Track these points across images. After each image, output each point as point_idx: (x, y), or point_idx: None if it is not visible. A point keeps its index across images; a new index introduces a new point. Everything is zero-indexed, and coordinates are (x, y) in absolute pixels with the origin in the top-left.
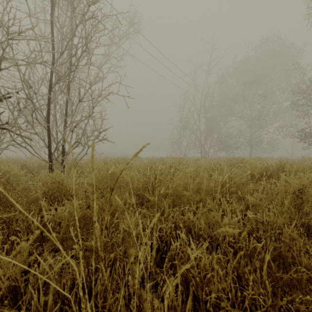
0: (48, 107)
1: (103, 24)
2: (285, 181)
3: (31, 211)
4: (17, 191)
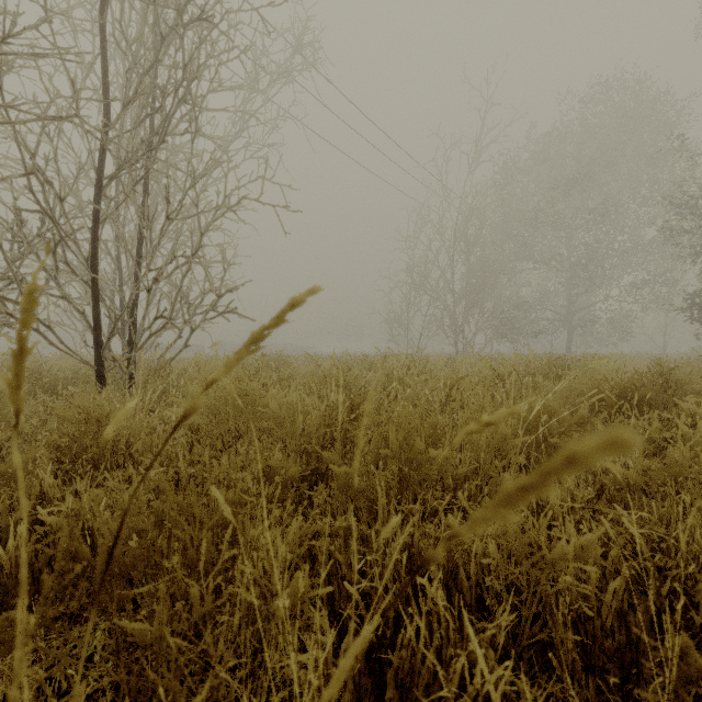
0: (92, 234)
1: (227, 36)
2: (687, 415)
3: (6, 505)
4: (3, 441)
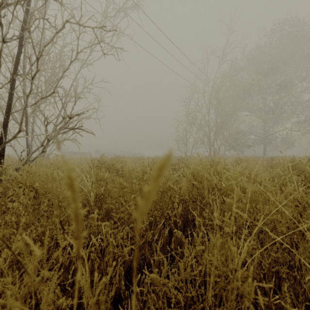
0: None
1: None
2: None
3: None
4: None
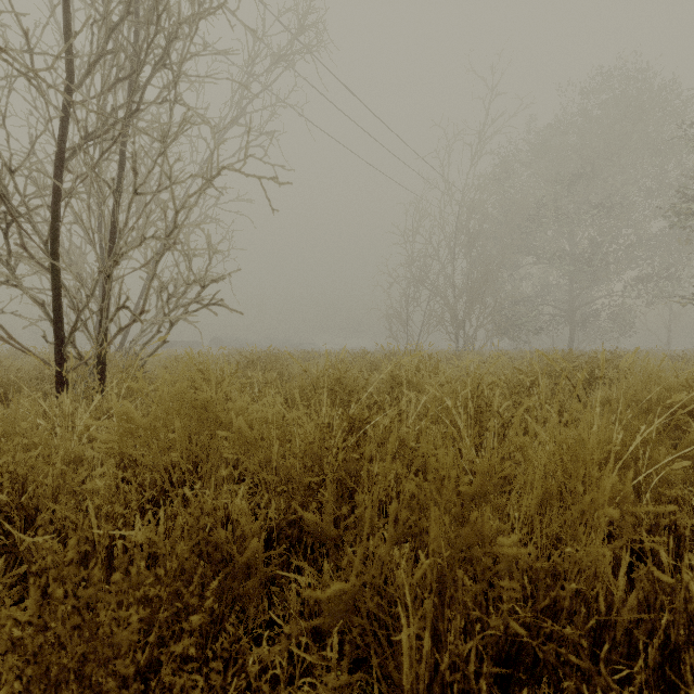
0: (52, 213)
1: None
2: None
3: None
4: None
